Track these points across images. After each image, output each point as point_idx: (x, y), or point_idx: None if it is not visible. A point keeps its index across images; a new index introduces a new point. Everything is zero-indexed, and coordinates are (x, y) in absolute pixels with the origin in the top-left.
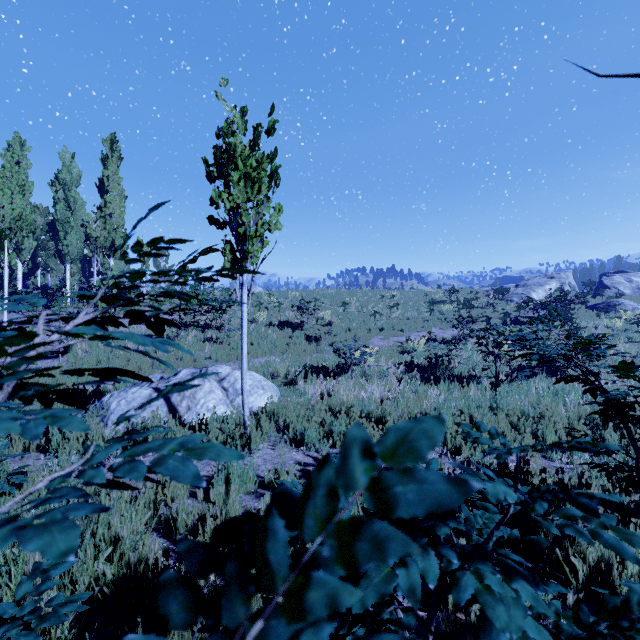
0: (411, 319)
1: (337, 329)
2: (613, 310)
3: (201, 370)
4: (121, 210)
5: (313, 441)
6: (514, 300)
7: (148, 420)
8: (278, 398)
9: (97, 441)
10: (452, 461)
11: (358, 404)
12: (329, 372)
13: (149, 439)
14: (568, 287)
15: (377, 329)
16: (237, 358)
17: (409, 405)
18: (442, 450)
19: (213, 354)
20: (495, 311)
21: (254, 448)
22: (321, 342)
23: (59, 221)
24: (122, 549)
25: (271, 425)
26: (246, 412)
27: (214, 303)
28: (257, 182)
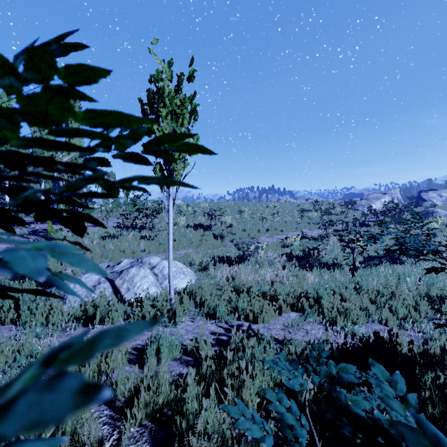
0: (288, 222)
1: (236, 230)
2: (430, 216)
3: (138, 260)
4: (80, 144)
5: (223, 315)
6: (359, 209)
7: (97, 299)
8: (195, 281)
9: (57, 315)
10: (330, 331)
11: (256, 286)
12: (232, 261)
13: (97, 314)
14: (396, 200)
15: (264, 230)
16: (164, 251)
17: (293, 286)
18: (321, 321)
19: (147, 248)
20: (347, 217)
21: (178, 321)
22: (224, 239)
23: (36, 152)
24: (64, 427)
25: (191, 302)
26: (172, 293)
27: (147, 211)
28: (180, 117)
